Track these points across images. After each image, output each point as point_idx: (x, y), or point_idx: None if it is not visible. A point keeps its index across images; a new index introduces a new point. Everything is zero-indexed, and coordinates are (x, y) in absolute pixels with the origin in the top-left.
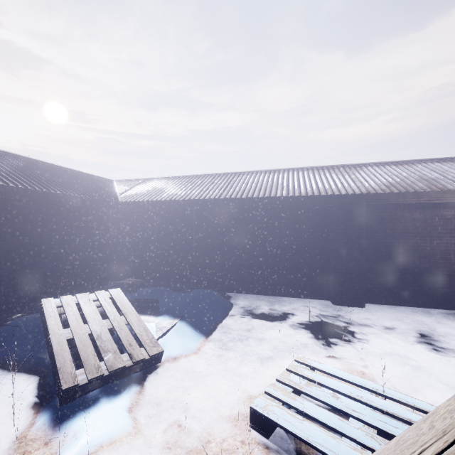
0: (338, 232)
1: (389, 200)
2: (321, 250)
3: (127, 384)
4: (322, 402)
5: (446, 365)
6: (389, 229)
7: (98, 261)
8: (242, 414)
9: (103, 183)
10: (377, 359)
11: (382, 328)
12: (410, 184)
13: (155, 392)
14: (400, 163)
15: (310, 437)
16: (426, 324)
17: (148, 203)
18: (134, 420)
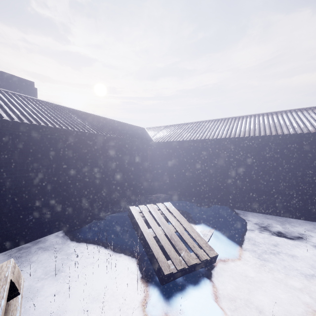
0: None
1: None
2: None
3: (199, 277)
4: None
5: None
6: None
7: (142, 181)
8: None
9: (140, 130)
10: None
11: None
12: None
13: (222, 288)
14: None
15: None
16: None
17: (174, 142)
18: (221, 310)
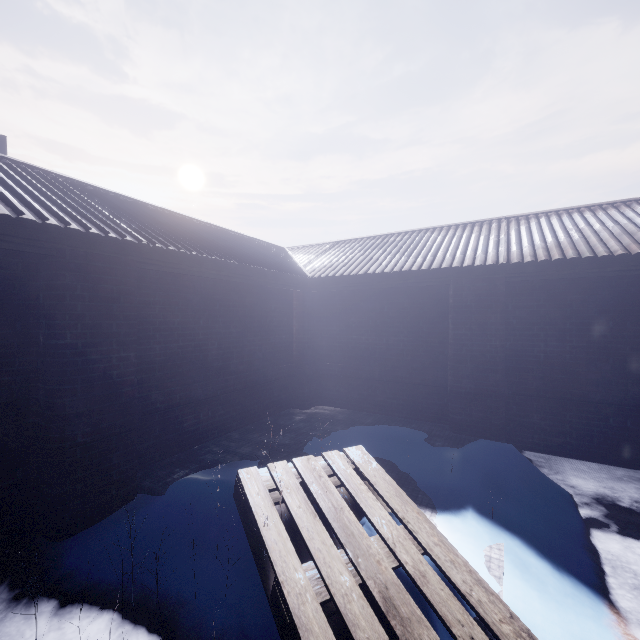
0: None
1: None
2: None
3: None
4: None
5: None
6: None
7: (278, 376)
8: None
9: (275, 251)
10: None
11: None
12: None
13: None
14: None
15: None
16: None
17: (359, 278)
18: None
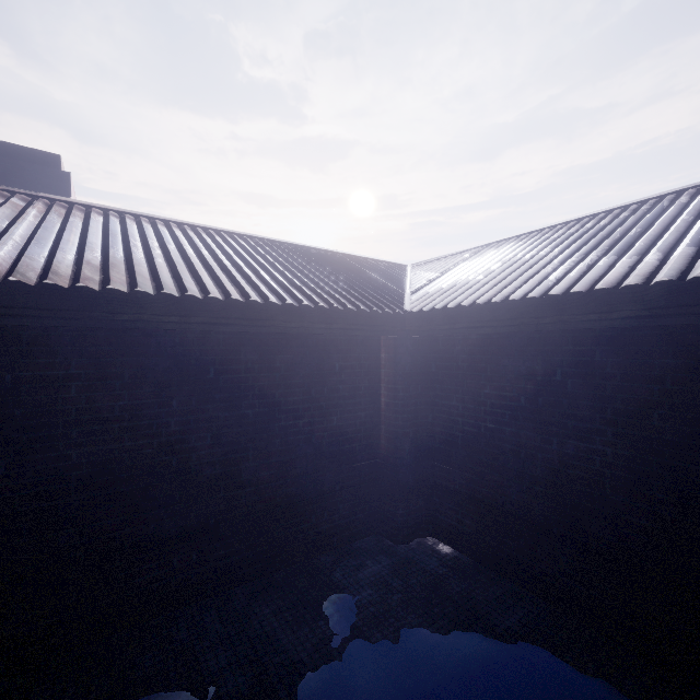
0: None
1: None
2: None
3: None
4: None
5: None
6: None
7: (349, 483)
8: None
9: (380, 270)
10: None
11: None
12: None
13: None
14: None
15: None
16: None
17: (493, 311)
18: None
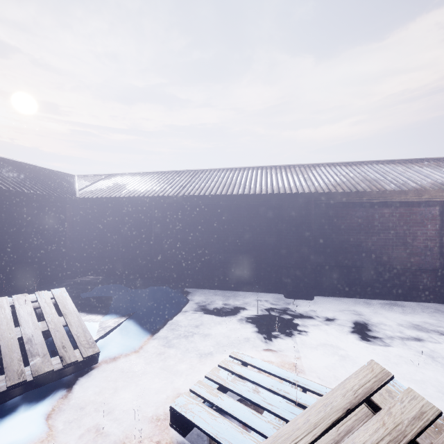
0: (289, 229)
1: (335, 199)
2: (275, 246)
3: (54, 389)
4: (242, 397)
5: (372, 353)
6: (336, 226)
7: (53, 259)
8: (166, 413)
9: (62, 178)
10: (312, 350)
11: (323, 319)
12: (354, 184)
13: (83, 395)
14: (350, 164)
15: (219, 434)
16: (364, 314)
17: (107, 200)
18: (50, 427)
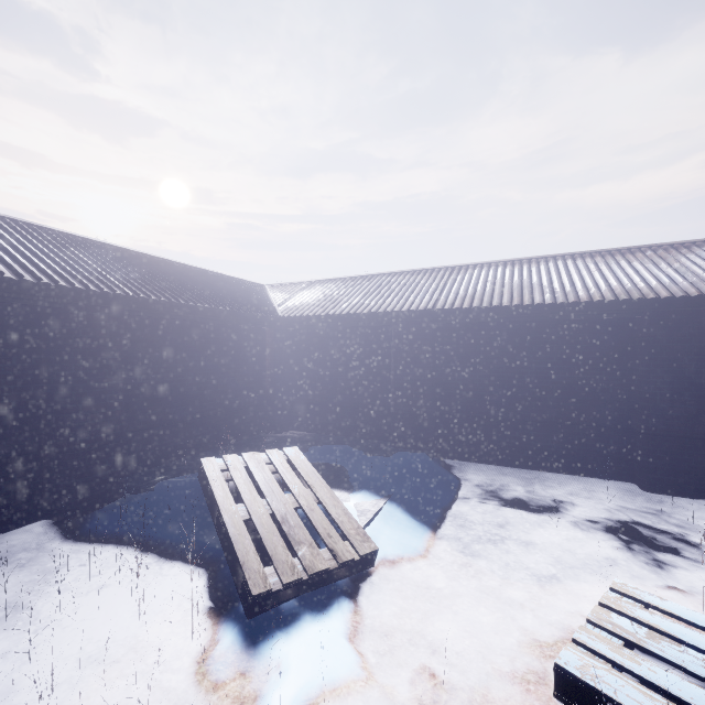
0: (652, 365)
1: None
2: (617, 395)
3: (333, 597)
4: (691, 674)
5: None
6: None
7: (252, 404)
8: (533, 671)
9: (253, 289)
10: None
11: None
12: None
13: (376, 614)
14: None
15: None
16: None
17: (322, 319)
18: (358, 656)
